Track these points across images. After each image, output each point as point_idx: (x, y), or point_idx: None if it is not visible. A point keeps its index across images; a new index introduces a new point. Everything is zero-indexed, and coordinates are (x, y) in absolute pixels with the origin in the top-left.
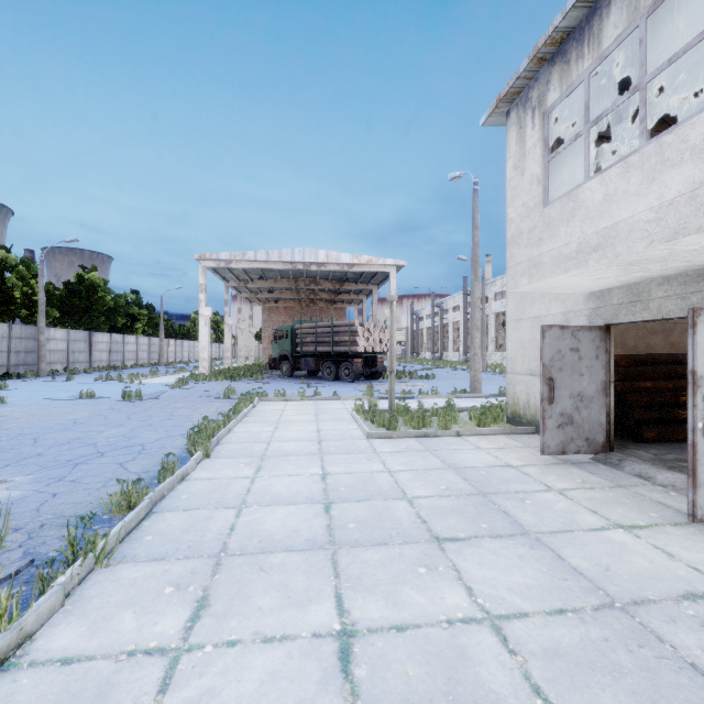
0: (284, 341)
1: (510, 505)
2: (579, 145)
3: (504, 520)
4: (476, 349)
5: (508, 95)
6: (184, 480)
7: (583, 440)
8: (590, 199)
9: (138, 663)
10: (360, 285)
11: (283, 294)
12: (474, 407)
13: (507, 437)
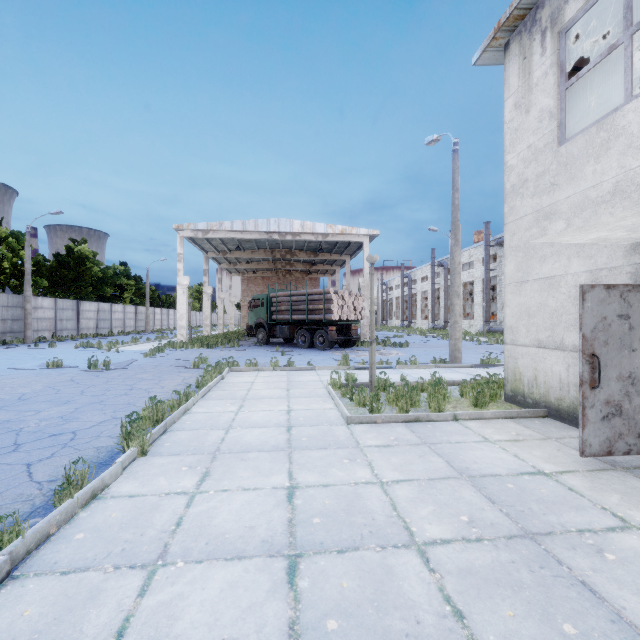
0: (260, 309)
1: (587, 566)
2: (588, 82)
3: (597, 612)
4: (457, 316)
5: (510, 20)
6: (95, 498)
7: (635, 436)
8: (635, 123)
9: None
10: (334, 255)
11: (260, 264)
12: (466, 382)
13: (515, 422)
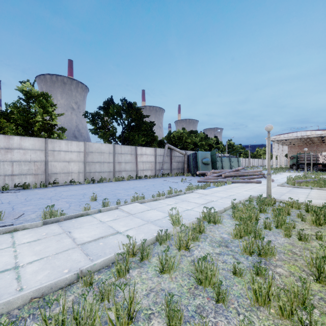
0: (293, 159)
1: None
2: None
3: None
4: None
5: None
6: (273, 175)
7: None
8: None
9: (275, 176)
10: None
11: (296, 142)
12: None
13: None
